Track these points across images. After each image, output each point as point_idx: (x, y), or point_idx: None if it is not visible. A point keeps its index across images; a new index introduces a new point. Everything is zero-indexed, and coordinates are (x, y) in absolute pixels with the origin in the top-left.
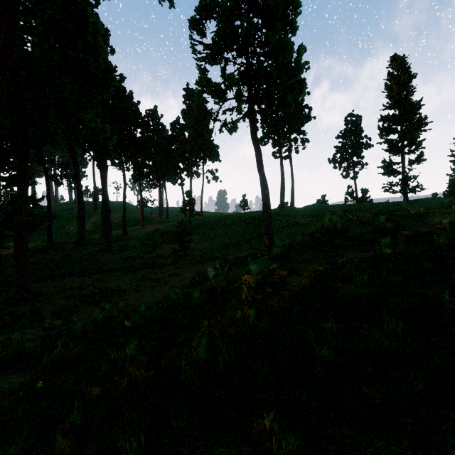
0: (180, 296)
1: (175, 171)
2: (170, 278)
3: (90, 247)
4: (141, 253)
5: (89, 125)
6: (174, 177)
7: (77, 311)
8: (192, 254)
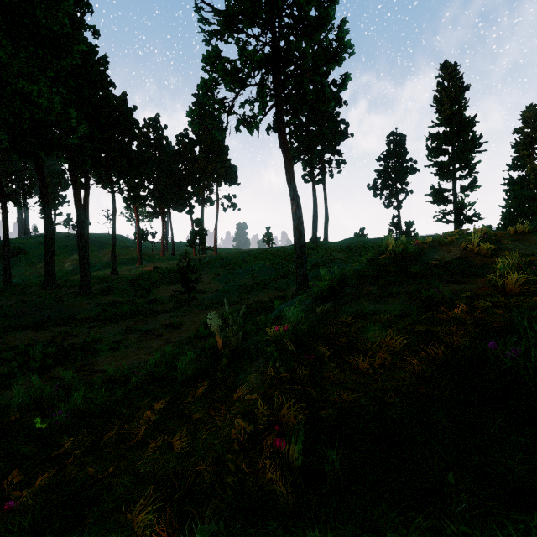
0: (163, 360)
1: (182, 196)
2: (167, 330)
3: (62, 290)
4: (132, 297)
5: (37, 103)
6: (181, 203)
7: (8, 384)
8: (200, 298)
